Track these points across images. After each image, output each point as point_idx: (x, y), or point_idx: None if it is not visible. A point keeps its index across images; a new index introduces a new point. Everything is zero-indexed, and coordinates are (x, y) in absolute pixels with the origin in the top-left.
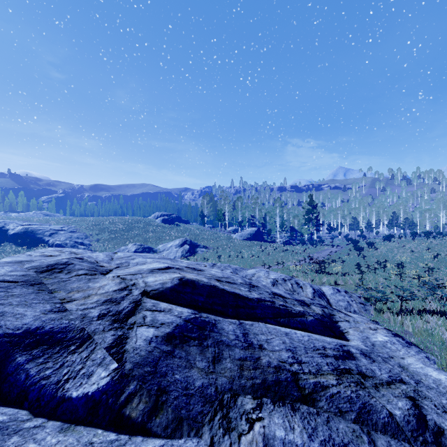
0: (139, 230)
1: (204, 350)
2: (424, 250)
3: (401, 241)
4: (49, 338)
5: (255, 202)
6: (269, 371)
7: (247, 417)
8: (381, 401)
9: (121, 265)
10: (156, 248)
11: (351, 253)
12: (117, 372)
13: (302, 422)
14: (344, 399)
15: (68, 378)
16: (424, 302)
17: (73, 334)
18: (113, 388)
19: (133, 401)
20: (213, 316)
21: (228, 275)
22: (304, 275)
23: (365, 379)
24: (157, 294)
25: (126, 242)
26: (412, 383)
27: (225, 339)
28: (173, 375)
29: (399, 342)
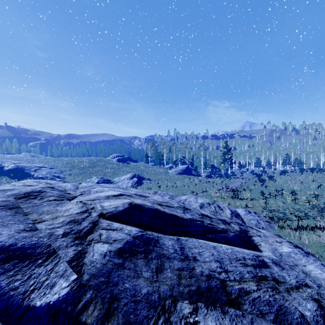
0: (100, 167)
1: (149, 262)
2: (310, 181)
3: (292, 175)
4: (20, 253)
5: (186, 147)
6: (202, 280)
7: (186, 321)
8: (293, 303)
9: (84, 192)
10: (112, 180)
11: (256, 183)
12: (76, 283)
13: (231, 324)
14: (264, 302)
15: (33, 289)
16: (314, 220)
17: (41, 249)
18: (72, 297)
19: (89, 309)
20: (156, 233)
21: (166, 200)
22: (222, 200)
23: (279, 284)
24: (111, 216)
25: (91, 175)
26: (315, 287)
27: (166, 253)
28: (123, 284)
29: (300, 252)
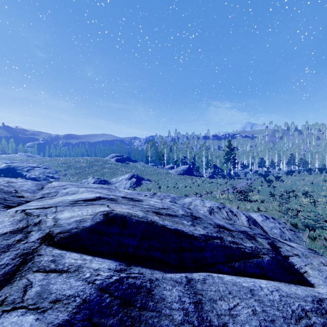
0: (98, 167)
1: None
2: (321, 182)
3: (300, 175)
4: None
5: (187, 146)
6: None
7: None
8: None
9: (48, 195)
10: (110, 181)
11: (262, 184)
12: None
13: None
14: None
15: None
16: None
17: None
18: None
19: None
20: (148, 270)
21: (167, 205)
22: (229, 202)
23: None
24: (66, 238)
25: (87, 176)
26: None
27: (166, 325)
28: None
29: None
